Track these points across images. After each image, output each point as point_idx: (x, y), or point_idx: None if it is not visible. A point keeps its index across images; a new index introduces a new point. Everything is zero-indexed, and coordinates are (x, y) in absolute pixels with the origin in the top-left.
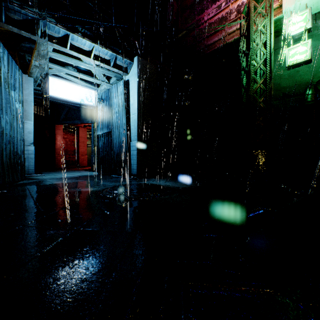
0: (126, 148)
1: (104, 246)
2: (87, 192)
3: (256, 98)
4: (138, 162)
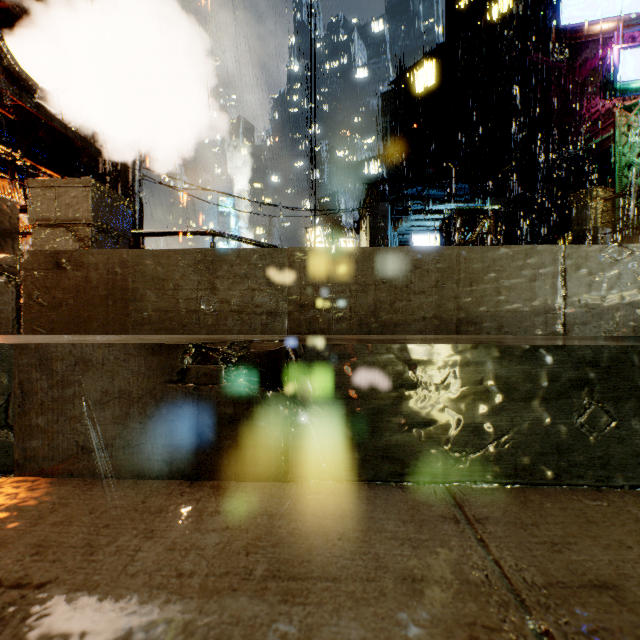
0: None
1: None
2: None
3: None
4: None
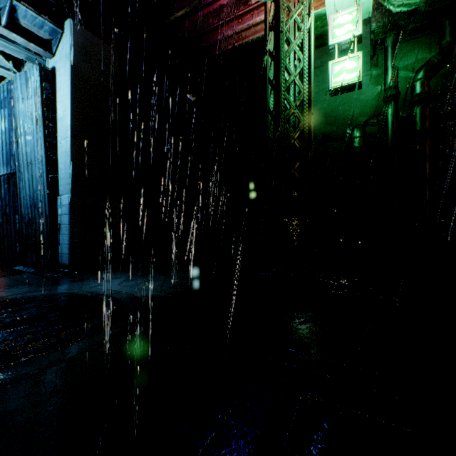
0: (46, 210)
1: None
2: None
3: (289, 132)
4: (72, 239)
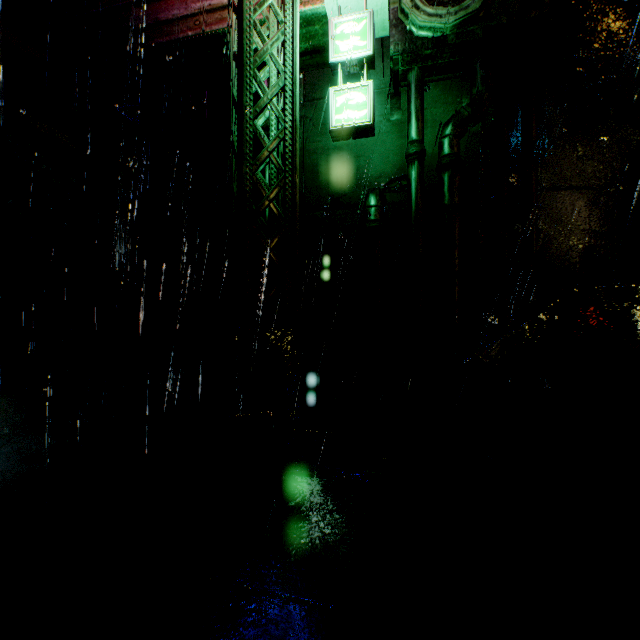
0: None
1: None
2: None
3: (262, 187)
4: None
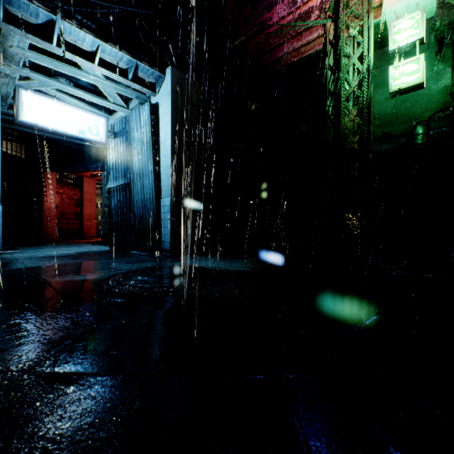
0: (154, 209)
1: (67, 425)
2: (80, 282)
3: (349, 137)
4: (172, 231)
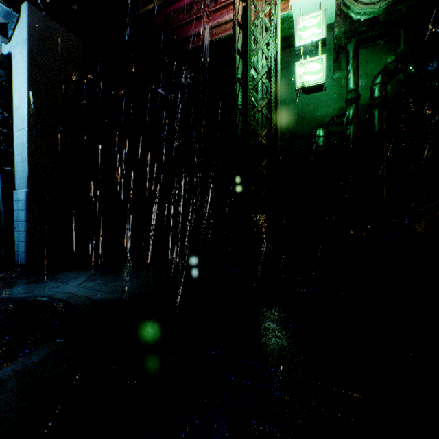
0: (0, 205)
1: None
2: None
3: (257, 129)
4: (30, 237)
